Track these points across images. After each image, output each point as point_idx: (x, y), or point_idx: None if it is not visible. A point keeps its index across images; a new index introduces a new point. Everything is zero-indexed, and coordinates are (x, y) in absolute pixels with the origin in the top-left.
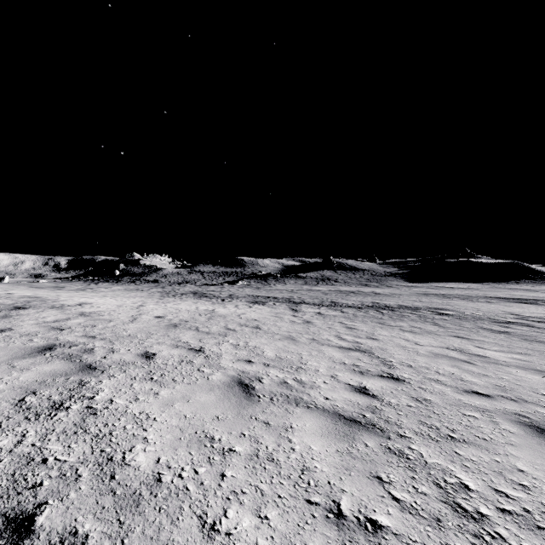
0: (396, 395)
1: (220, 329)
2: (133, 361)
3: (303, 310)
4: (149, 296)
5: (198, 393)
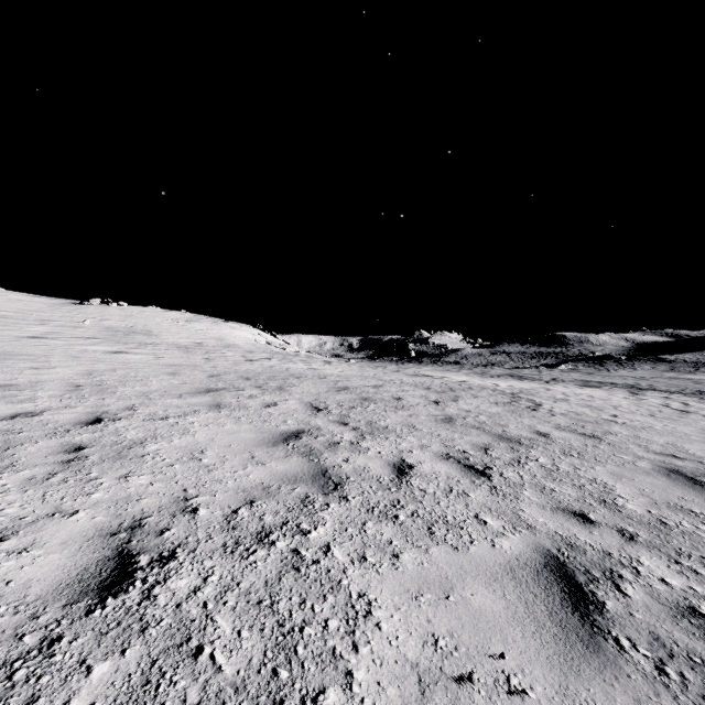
0: (670, 416)
1: (560, 394)
2: (527, 395)
3: (646, 394)
4: (469, 376)
5: (565, 402)
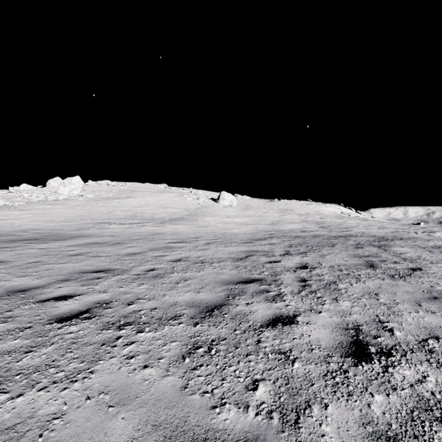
0: None
1: None
2: None
3: None
4: None
5: None
